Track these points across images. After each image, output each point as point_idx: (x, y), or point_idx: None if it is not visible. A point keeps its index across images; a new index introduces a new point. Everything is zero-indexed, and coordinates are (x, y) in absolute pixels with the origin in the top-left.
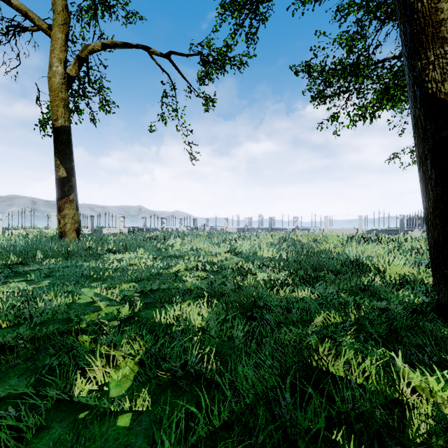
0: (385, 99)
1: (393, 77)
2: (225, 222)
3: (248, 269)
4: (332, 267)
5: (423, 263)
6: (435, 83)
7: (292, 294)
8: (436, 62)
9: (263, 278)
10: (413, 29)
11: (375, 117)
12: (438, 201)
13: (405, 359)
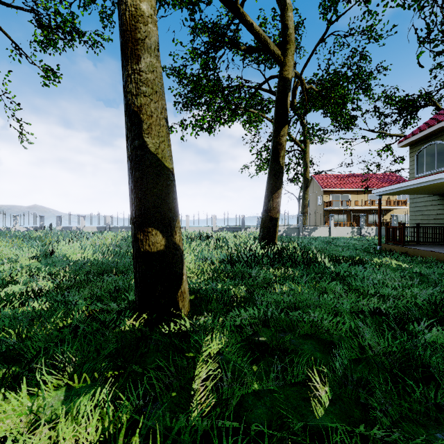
0: (217, 116)
1: (224, 99)
2: (83, 221)
3: (12, 281)
4: (122, 268)
5: (208, 257)
6: (131, 95)
7: (20, 309)
8: (133, 76)
9: (22, 291)
10: (122, 39)
11: (211, 130)
12: (132, 206)
13: (12, 378)
